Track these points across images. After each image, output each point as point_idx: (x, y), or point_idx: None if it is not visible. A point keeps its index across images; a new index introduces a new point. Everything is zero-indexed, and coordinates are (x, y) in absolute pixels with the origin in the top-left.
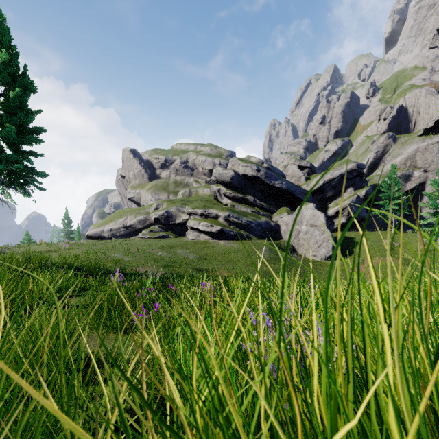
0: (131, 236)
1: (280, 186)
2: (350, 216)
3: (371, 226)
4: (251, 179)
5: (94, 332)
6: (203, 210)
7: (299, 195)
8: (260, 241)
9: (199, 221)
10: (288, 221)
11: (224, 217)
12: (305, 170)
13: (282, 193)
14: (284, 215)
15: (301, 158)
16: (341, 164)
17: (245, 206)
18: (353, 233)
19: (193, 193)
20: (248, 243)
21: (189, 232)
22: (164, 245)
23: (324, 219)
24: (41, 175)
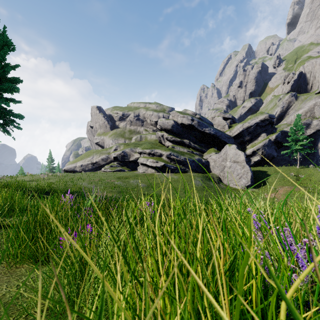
0: (96, 170)
1: (209, 132)
2: (263, 155)
3: (279, 162)
4: (187, 127)
5: (3, 262)
6: (150, 150)
7: (224, 139)
8: (194, 173)
9: (148, 159)
10: (215, 159)
11: (166, 155)
12: (228, 120)
13: (210, 137)
14: (212, 154)
15: (225, 111)
16: (256, 115)
17: (182, 147)
18: (266, 168)
19: (143, 138)
20: (185, 175)
21: (140, 167)
22: (120, 177)
23: (244, 157)
24: (17, 116)
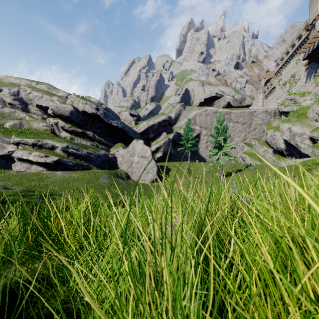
0: None
1: (117, 125)
2: (164, 151)
3: (175, 159)
4: (91, 116)
5: None
6: (35, 140)
7: (131, 134)
8: (100, 170)
9: (30, 152)
10: (123, 154)
11: (62, 147)
12: (134, 117)
13: (118, 131)
14: (120, 149)
15: (131, 108)
16: (159, 115)
17: (84, 140)
18: (167, 163)
19: (25, 125)
20: (88, 172)
21: (16, 164)
22: None
23: (150, 152)
24: None
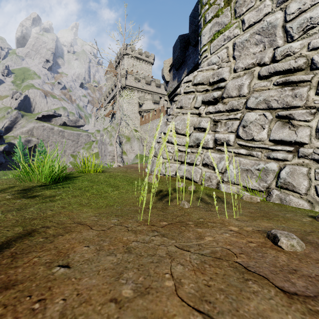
0: None
1: None
2: None
3: (7, 167)
4: None
5: None
6: None
7: None
8: None
9: None
10: None
11: None
12: None
13: None
14: None
15: None
16: None
17: None
18: None
19: None
20: None
21: None
22: None
23: None
24: None
